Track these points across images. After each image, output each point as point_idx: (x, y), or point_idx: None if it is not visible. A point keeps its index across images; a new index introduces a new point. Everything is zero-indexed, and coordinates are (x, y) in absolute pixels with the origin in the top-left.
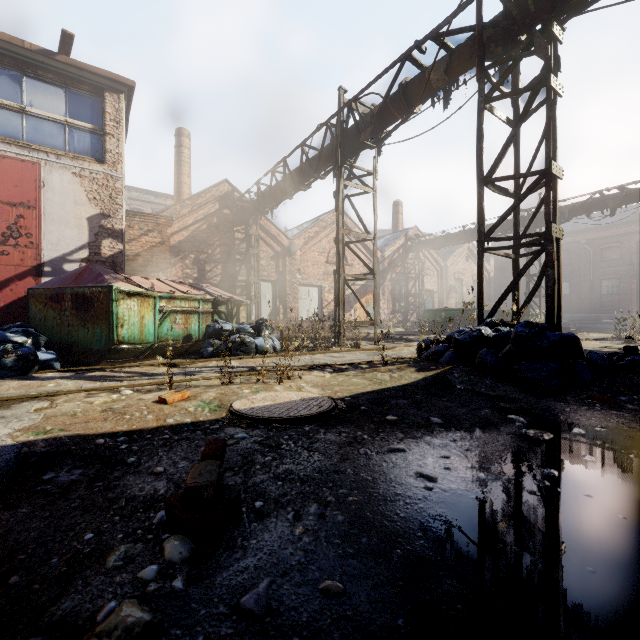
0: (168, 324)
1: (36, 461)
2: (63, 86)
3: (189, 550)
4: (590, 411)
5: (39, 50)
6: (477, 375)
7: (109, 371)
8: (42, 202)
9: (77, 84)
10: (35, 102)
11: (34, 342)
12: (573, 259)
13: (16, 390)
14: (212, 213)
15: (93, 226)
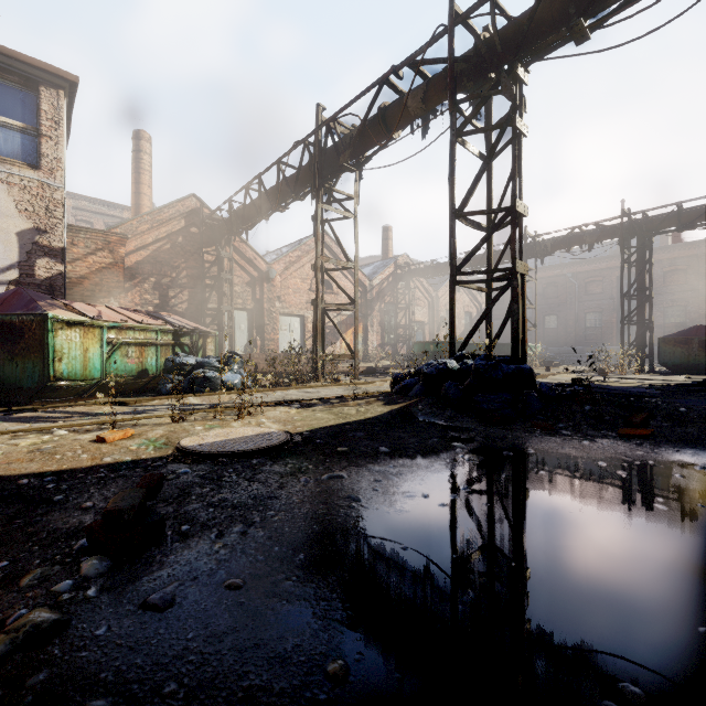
0: (118, 358)
1: None
2: None
3: (107, 567)
4: (528, 437)
5: None
6: (440, 407)
7: (42, 411)
8: None
9: (3, 74)
10: None
11: None
12: (560, 292)
13: None
14: (177, 231)
15: (24, 242)
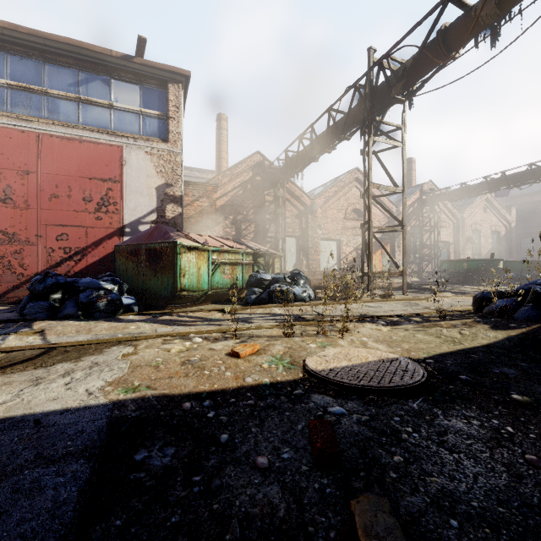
0: (218, 274)
1: (127, 430)
2: (138, 83)
3: None
4: None
5: (122, 56)
6: None
7: (176, 315)
8: (124, 177)
9: (148, 80)
10: (119, 98)
11: (119, 289)
12: None
13: (107, 331)
14: (246, 180)
15: (160, 194)
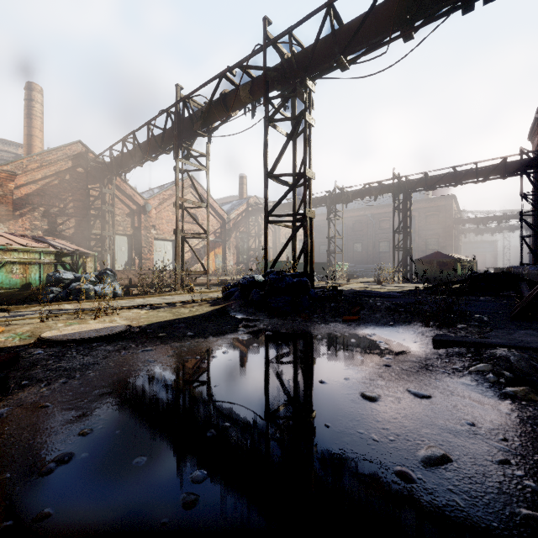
0: (3, 274)
1: None
2: None
3: None
4: (291, 323)
5: None
6: (246, 306)
7: None
8: None
9: None
10: None
11: None
12: (364, 227)
13: None
14: (64, 170)
15: None
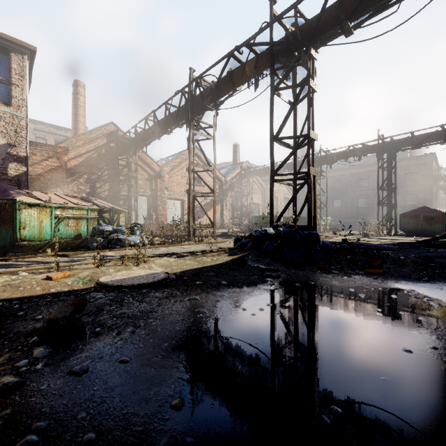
0: (62, 226)
1: None
2: None
3: (49, 352)
4: (312, 275)
5: None
6: (262, 257)
7: (12, 261)
8: None
9: None
10: None
11: None
12: (343, 185)
13: None
14: (101, 145)
15: (1, 153)
